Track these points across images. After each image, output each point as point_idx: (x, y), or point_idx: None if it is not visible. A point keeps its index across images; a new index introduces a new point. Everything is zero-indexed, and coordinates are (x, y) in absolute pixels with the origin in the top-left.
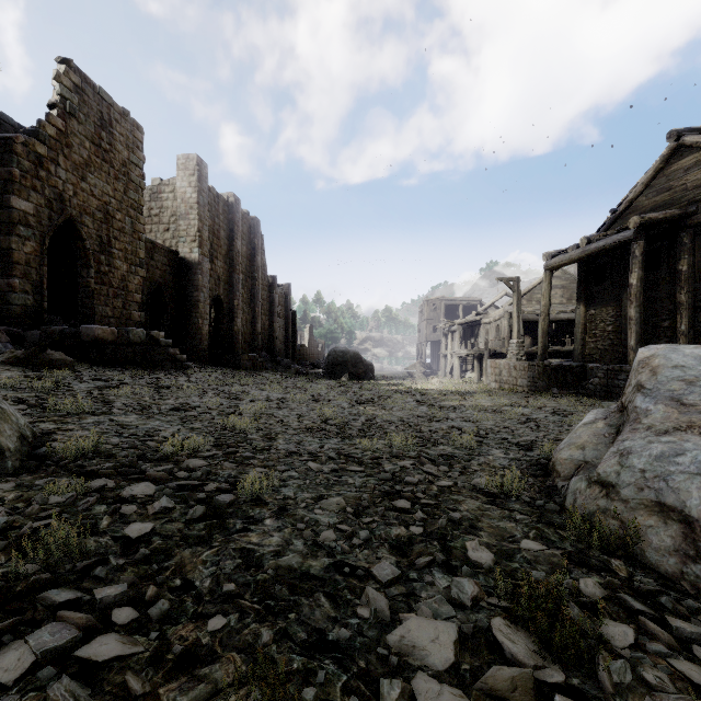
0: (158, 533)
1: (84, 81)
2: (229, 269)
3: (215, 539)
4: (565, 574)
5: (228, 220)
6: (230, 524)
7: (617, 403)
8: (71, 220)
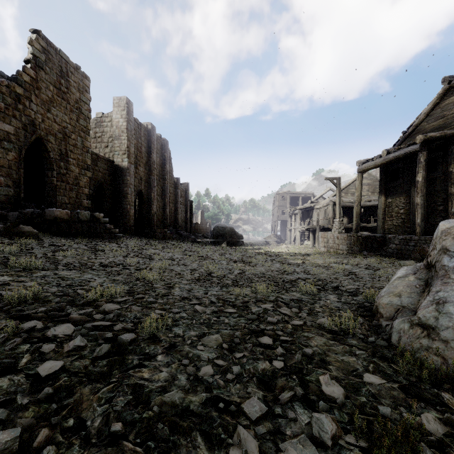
0: (66, 370)
1: (49, 45)
2: (148, 173)
3: (113, 375)
4: (415, 416)
5: (147, 140)
6: (128, 360)
7: (409, 261)
8: (40, 138)
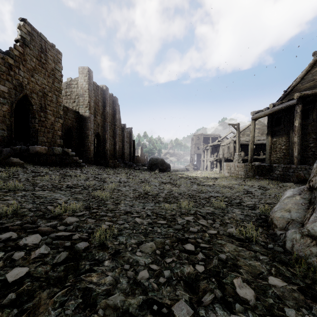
0: (31, 275)
1: (33, 30)
2: (103, 120)
3: (68, 279)
4: None
5: (103, 98)
6: (81, 265)
7: (290, 183)
8: (26, 96)
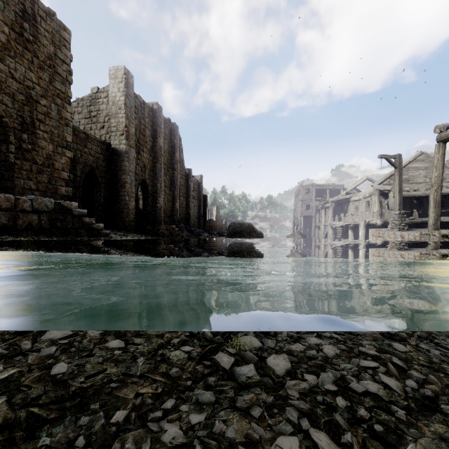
0: None
1: None
2: (153, 160)
3: None
4: None
5: (152, 123)
6: None
7: None
8: None
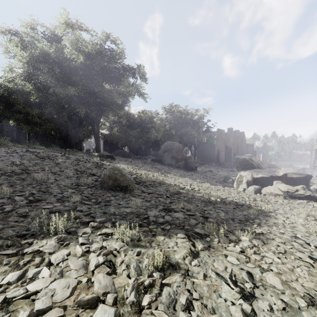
0: None
1: (219, 130)
2: (237, 146)
3: None
4: None
5: (236, 136)
6: None
7: None
8: (218, 149)
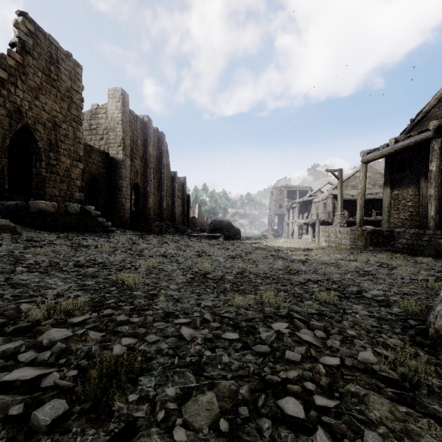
0: None
1: (37, 29)
2: (144, 166)
3: None
4: None
5: (143, 133)
6: None
7: (427, 258)
8: (27, 127)
